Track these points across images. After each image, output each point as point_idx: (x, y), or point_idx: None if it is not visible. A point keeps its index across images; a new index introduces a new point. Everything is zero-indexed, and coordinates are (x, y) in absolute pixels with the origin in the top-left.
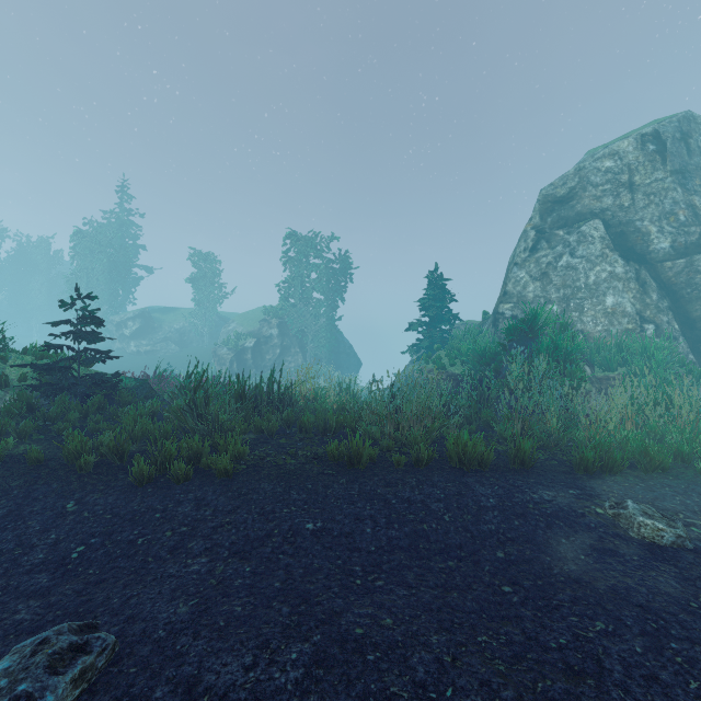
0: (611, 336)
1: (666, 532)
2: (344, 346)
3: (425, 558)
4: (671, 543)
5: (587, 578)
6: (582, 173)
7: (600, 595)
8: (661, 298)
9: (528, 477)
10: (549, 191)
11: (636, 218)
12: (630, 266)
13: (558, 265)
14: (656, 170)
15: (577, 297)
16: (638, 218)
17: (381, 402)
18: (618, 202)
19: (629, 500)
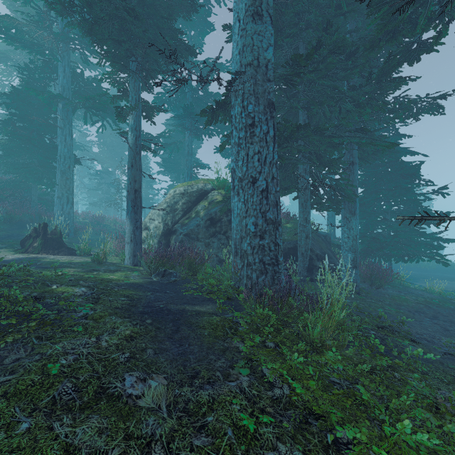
0: None
1: None
2: None
3: None
4: None
5: None
6: None
7: None
8: None
9: None
10: None
11: None
12: None
13: None
14: None
15: None
16: None
17: None
18: None
19: None
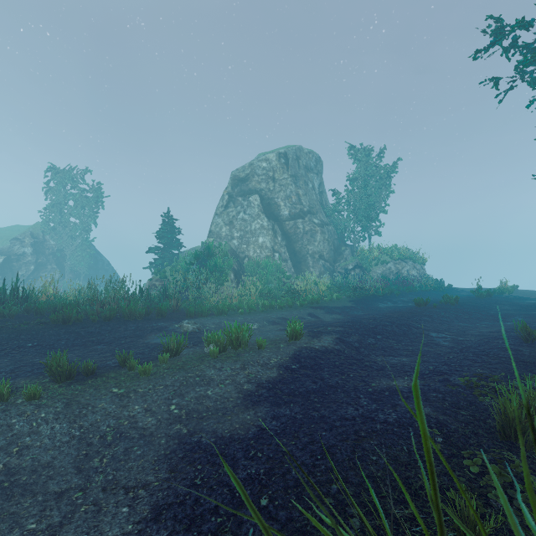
0: (254, 259)
1: (190, 327)
2: (103, 264)
3: (88, 347)
4: (192, 331)
5: (151, 342)
6: (252, 167)
7: (150, 344)
8: (282, 240)
9: (161, 320)
10: (236, 173)
11: (276, 197)
12: (270, 222)
13: (238, 218)
14: (284, 173)
15: (246, 237)
16: (276, 197)
17: (92, 293)
18: (268, 186)
19: (186, 320)
